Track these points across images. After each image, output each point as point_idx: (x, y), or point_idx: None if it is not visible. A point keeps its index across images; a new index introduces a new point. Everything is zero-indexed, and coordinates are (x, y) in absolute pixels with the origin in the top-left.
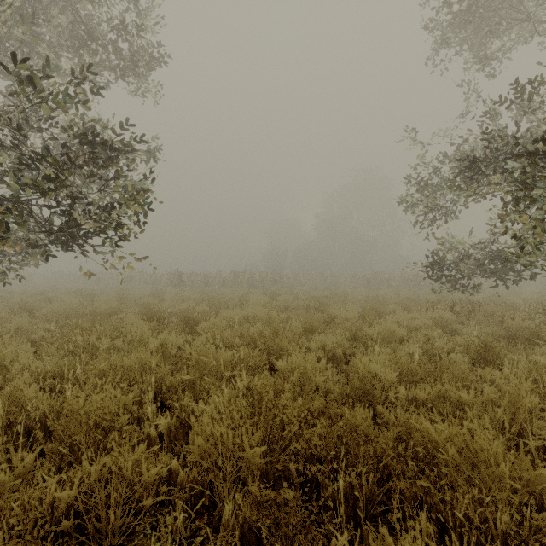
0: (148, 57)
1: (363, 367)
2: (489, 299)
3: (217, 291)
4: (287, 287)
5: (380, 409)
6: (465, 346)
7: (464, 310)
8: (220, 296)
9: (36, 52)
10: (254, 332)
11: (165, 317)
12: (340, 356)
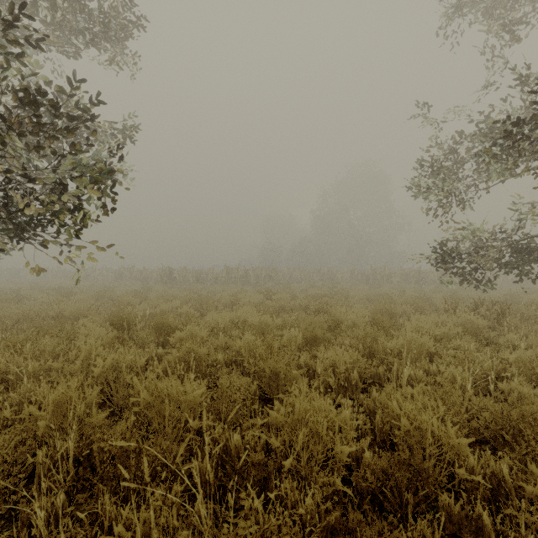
0: (122, 19)
1: (406, 417)
2: (506, 298)
3: (208, 288)
4: (282, 283)
5: (443, 501)
6: (516, 365)
7: (490, 313)
8: (211, 294)
9: None
10: (242, 345)
11: (138, 323)
12: (356, 381)
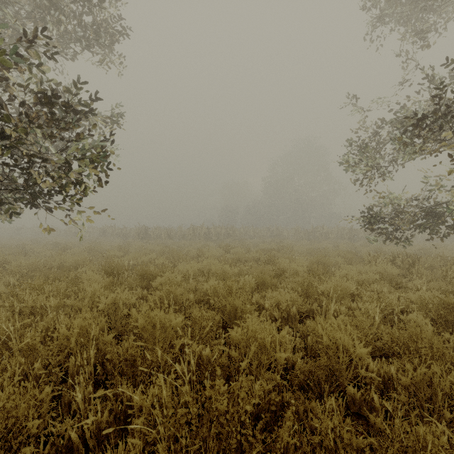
0: (111, 29)
1: (327, 336)
2: (420, 252)
3: (177, 243)
4: (238, 239)
5: (350, 391)
6: (417, 303)
7: (404, 264)
8: (180, 248)
9: (4, 21)
10: (208, 288)
11: (125, 271)
12: (295, 314)
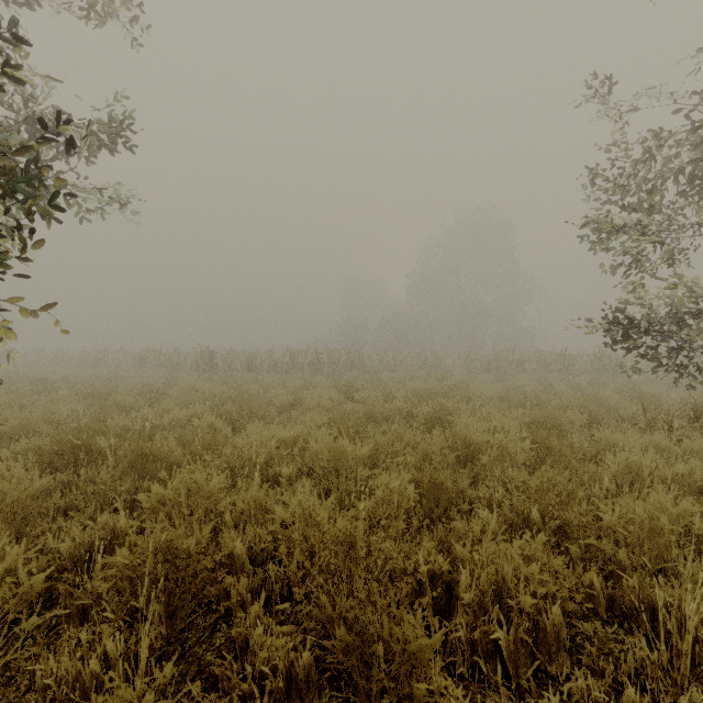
0: None
1: None
2: None
3: (261, 380)
4: (369, 372)
5: None
6: None
7: None
8: (263, 389)
9: None
10: (288, 519)
11: (110, 451)
12: (559, 630)
